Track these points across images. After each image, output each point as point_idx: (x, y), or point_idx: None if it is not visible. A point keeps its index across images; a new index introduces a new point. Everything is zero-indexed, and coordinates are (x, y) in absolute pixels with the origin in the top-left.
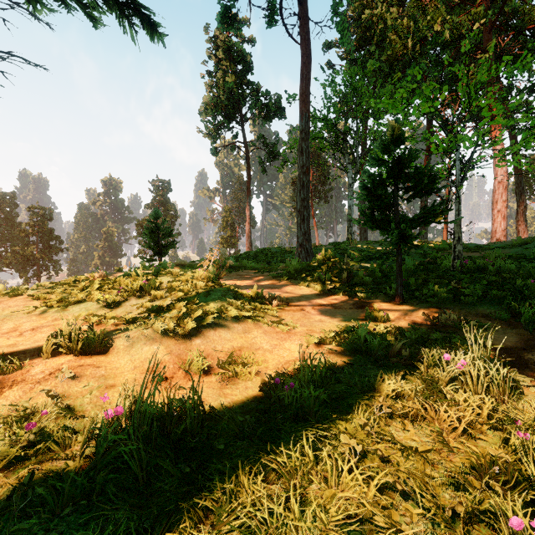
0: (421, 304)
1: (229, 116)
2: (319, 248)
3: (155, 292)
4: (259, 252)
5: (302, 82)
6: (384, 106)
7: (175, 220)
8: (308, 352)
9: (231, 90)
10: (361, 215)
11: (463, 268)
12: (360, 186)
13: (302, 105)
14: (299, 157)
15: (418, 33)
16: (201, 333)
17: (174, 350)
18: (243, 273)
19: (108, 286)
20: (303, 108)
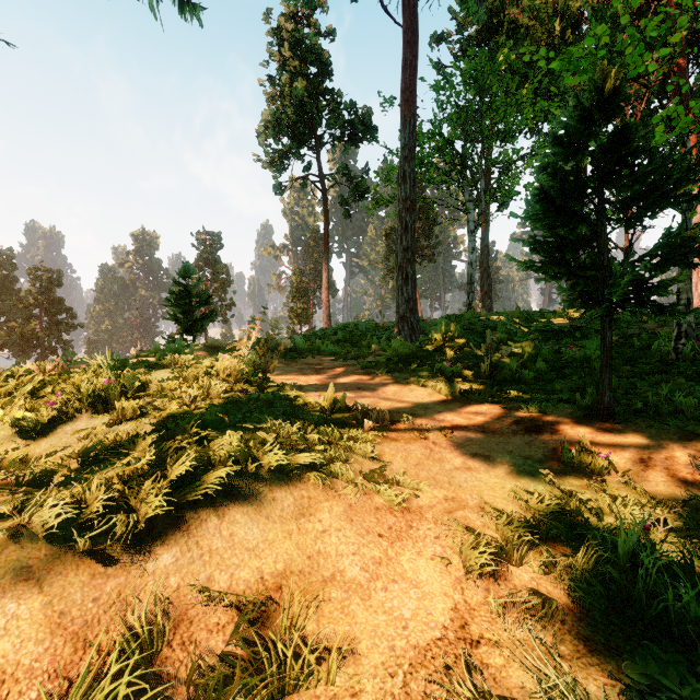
0: (656, 426)
1: (298, 138)
2: (428, 323)
3: (123, 406)
4: (340, 329)
5: (404, 72)
6: (562, 64)
7: (227, 286)
8: (473, 599)
9: (301, 101)
10: (533, 253)
11: (695, 354)
12: (535, 195)
13: (404, 107)
14: (400, 186)
15: (569, 13)
16: (181, 527)
17: (74, 609)
18: (314, 361)
19: (54, 388)
20: (405, 111)
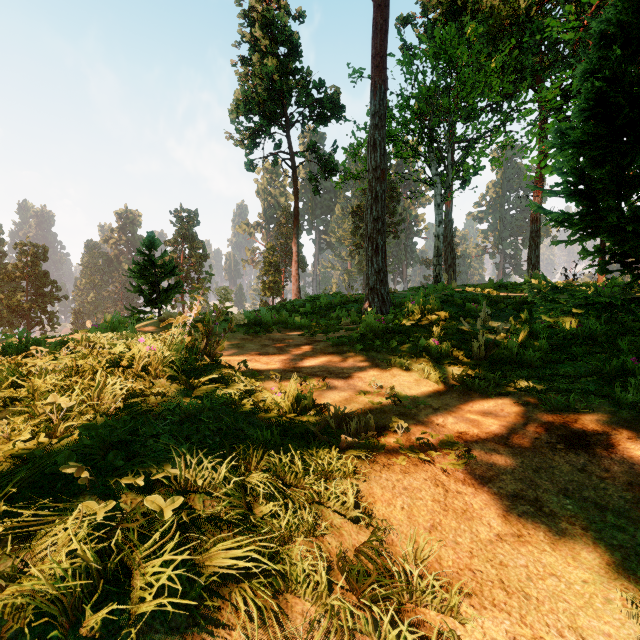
0: None
1: (269, 115)
2: (397, 295)
3: None
4: (309, 301)
5: (375, 36)
6: None
7: (203, 260)
8: None
9: (271, 80)
10: (570, 196)
11: None
12: (585, 109)
13: (375, 73)
14: (370, 154)
15: None
16: None
17: None
18: (280, 336)
19: None
20: (376, 77)
